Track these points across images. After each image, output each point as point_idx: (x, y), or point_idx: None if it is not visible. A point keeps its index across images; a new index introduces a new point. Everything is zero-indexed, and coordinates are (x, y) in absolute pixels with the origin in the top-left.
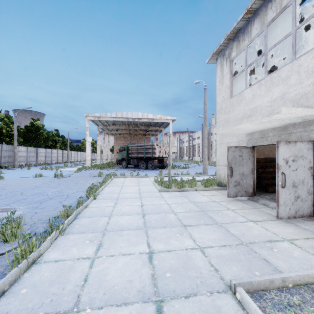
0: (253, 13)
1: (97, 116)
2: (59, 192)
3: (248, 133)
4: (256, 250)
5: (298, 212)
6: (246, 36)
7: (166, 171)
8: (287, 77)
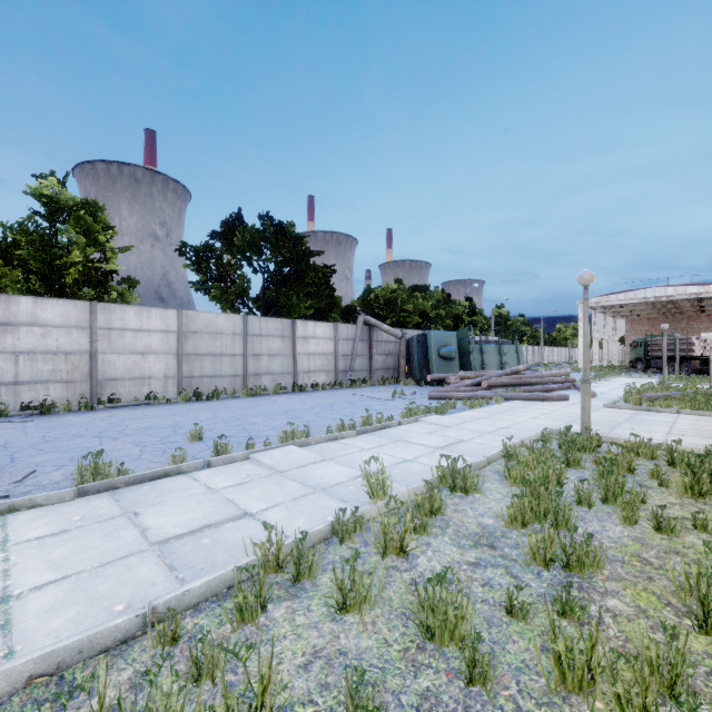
0: None
1: (594, 301)
2: None
3: None
4: None
5: None
6: None
7: None
8: None
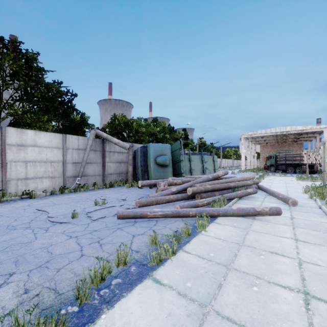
0: None
1: (249, 134)
2: None
3: None
4: None
5: None
6: None
7: (314, 175)
8: None
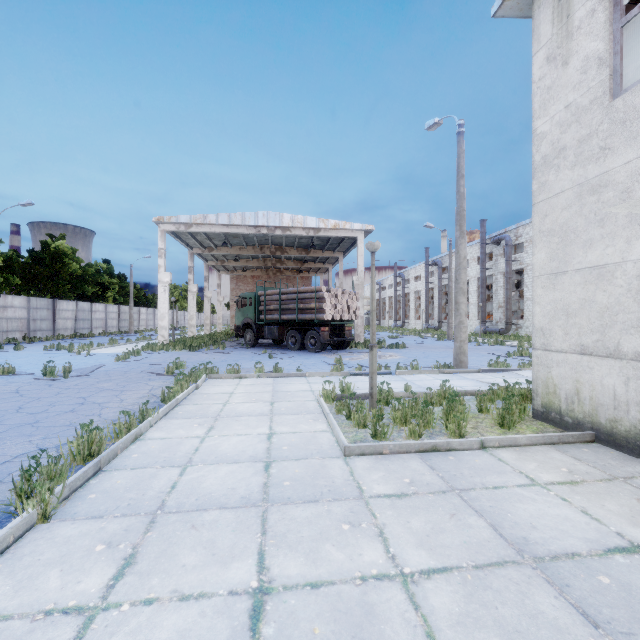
0: None
1: (183, 221)
2: None
3: None
4: None
5: None
6: None
7: (350, 356)
8: None
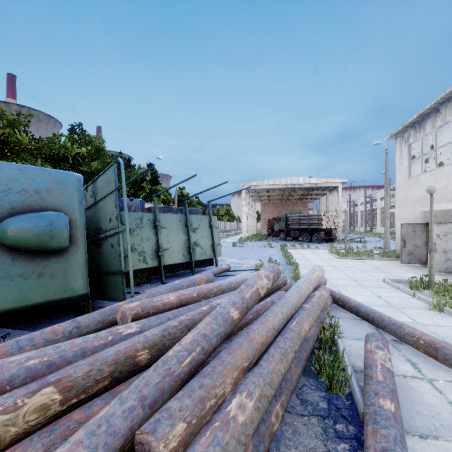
0: (426, 114)
1: (254, 184)
2: (258, 255)
3: (422, 211)
4: (403, 278)
5: (448, 269)
6: (421, 129)
7: (335, 245)
8: (449, 174)
